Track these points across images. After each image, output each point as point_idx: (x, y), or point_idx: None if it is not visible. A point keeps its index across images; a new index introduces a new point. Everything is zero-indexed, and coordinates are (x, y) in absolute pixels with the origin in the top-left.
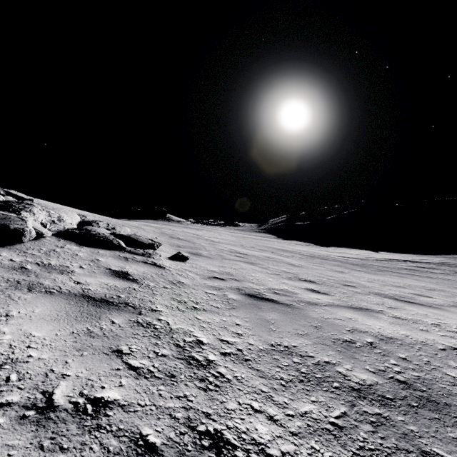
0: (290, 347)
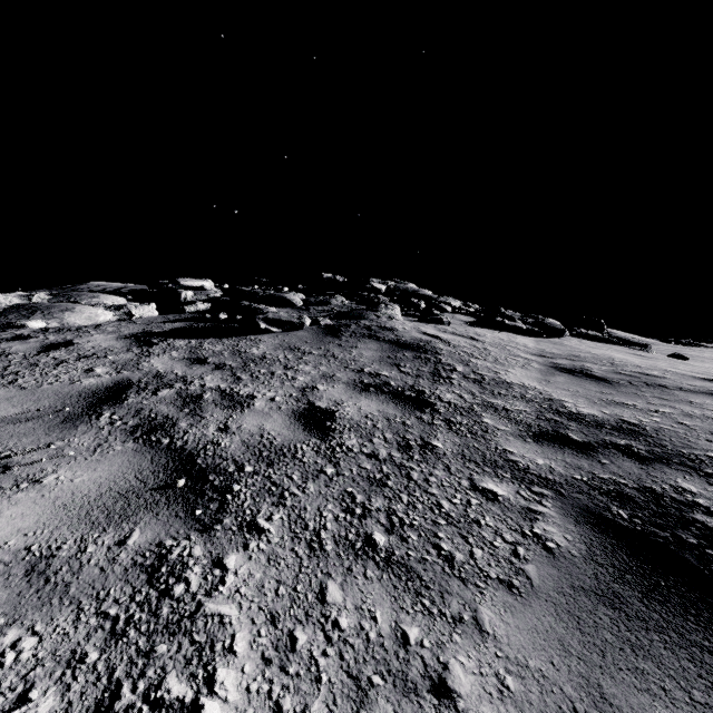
0: None
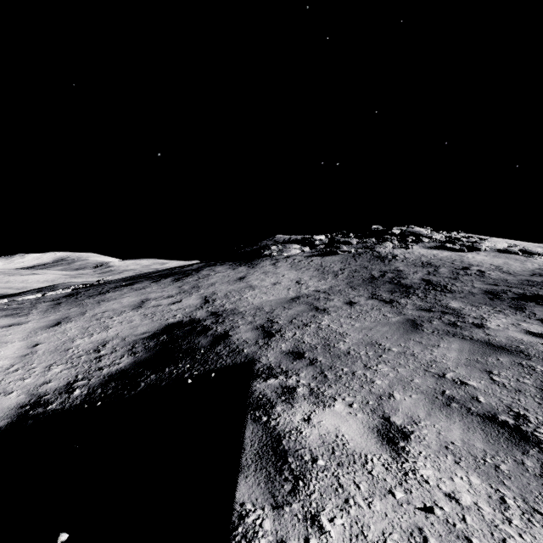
0: (540, 268)
